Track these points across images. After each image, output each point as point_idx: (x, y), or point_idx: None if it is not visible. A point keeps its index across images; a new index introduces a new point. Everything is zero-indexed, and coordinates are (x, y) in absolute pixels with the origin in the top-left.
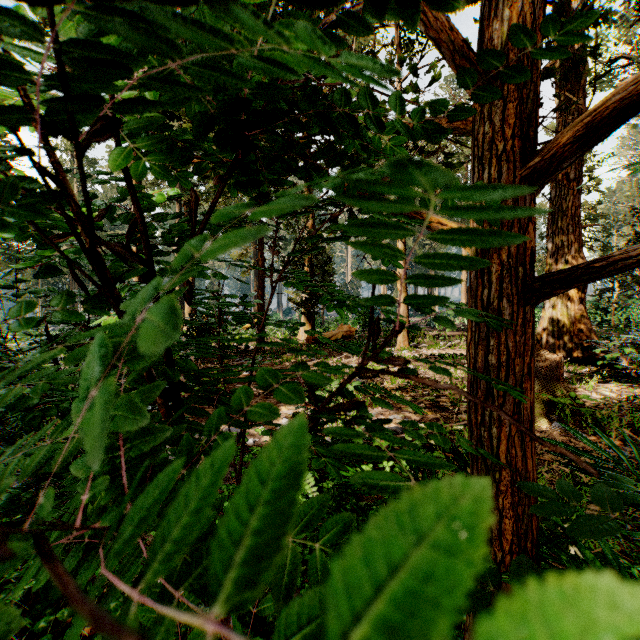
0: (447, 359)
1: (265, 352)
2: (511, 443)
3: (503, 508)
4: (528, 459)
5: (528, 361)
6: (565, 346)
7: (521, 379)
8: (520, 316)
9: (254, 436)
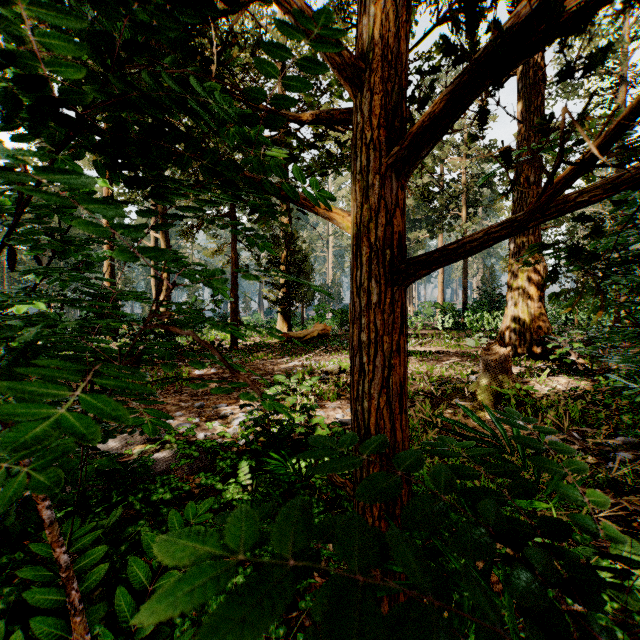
0: (415, 356)
1: (238, 350)
2: (380, 415)
3: None
4: (397, 430)
5: (397, 338)
6: (525, 342)
7: (390, 355)
8: (388, 296)
9: (207, 430)
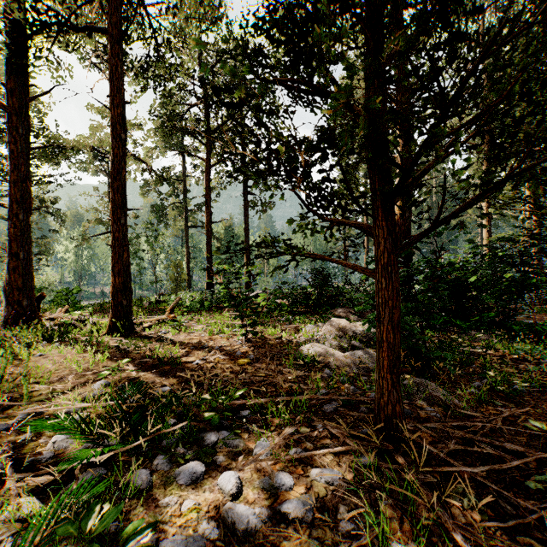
0: None
1: None
2: None
3: None
4: None
5: None
6: None
7: None
8: None
9: None
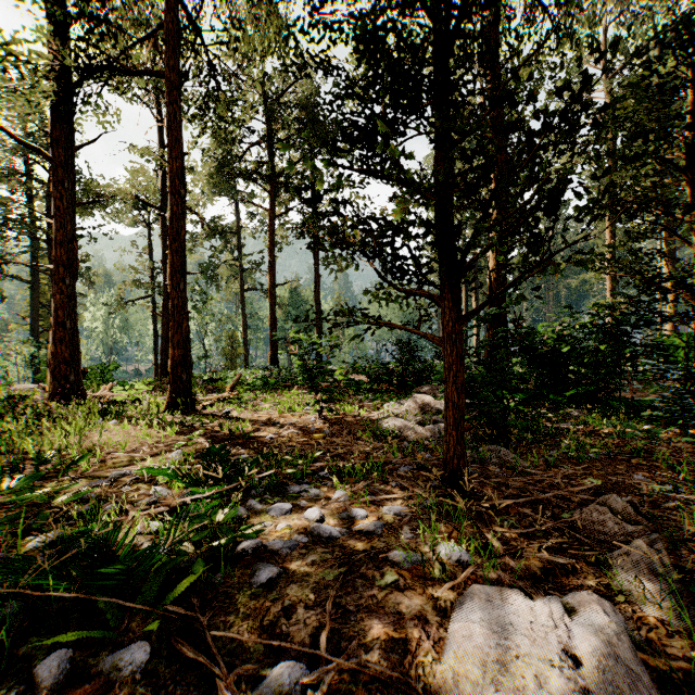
0: None
1: None
2: None
3: None
4: None
5: None
6: None
7: None
8: None
9: None
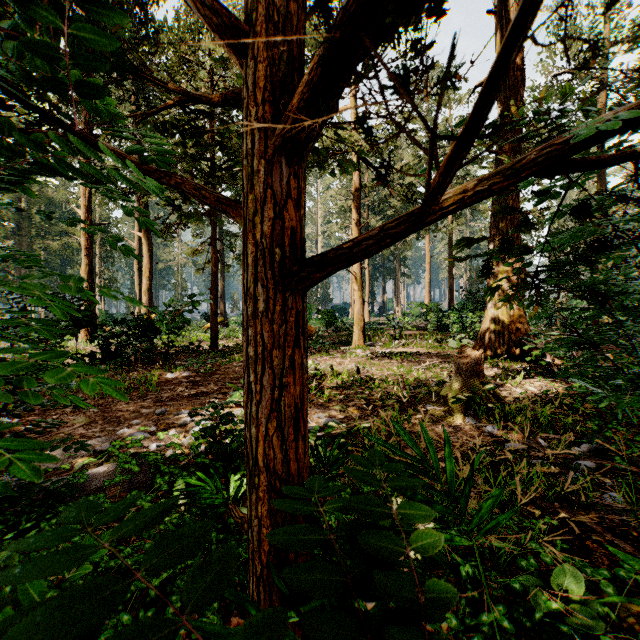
0: (395, 357)
1: (217, 352)
2: (269, 444)
3: (262, 516)
4: (292, 461)
5: (291, 353)
6: (505, 344)
7: (282, 373)
8: (279, 303)
9: (161, 440)
